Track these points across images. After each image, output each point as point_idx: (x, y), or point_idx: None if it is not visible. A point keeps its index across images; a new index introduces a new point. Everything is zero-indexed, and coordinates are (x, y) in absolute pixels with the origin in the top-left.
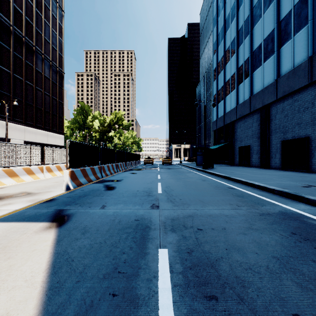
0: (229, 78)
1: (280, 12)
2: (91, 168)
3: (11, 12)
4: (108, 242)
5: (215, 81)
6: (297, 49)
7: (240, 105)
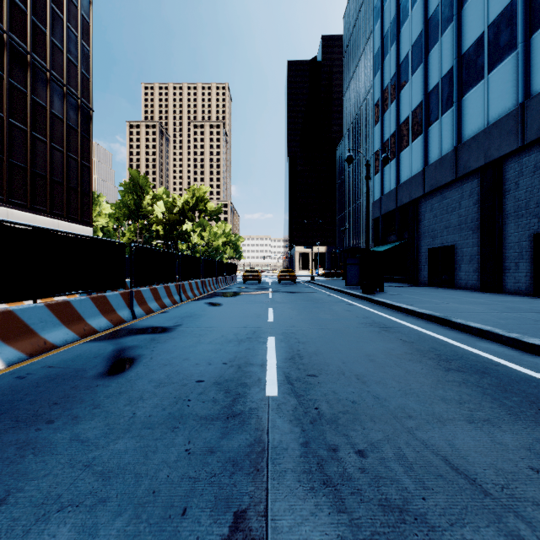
0: (407, 115)
1: None
2: (93, 298)
3: None
4: None
5: (378, 126)
6: None
7: (433, 166)
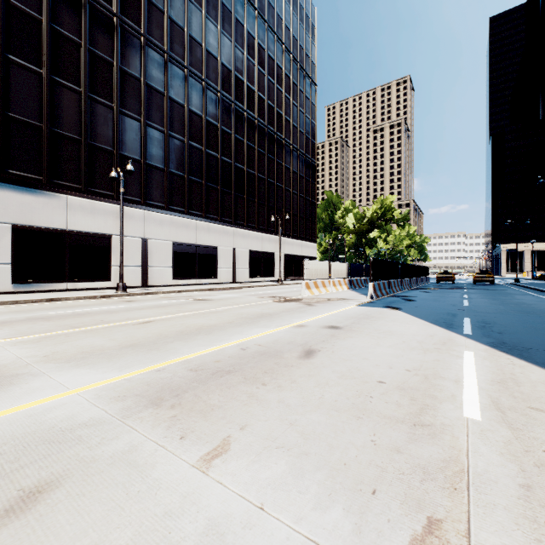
0: None
1: None
2: (382, 283)
3: (275, 119)
4: (433, 314)
5: None
6: None
7: None
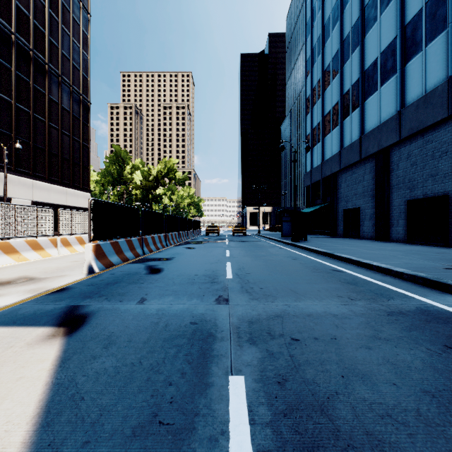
0: (329, 110)
1: (405, 12)
2: (126, 241)
3: (13, 14)
4: (145, 362)
5: (309, 115)
6: (431, 66)
7: (346, 150)
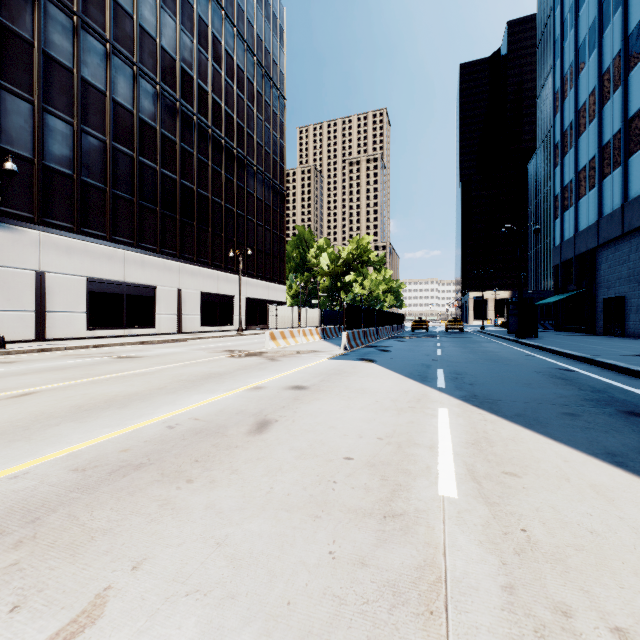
0: (584, 164)
1: None
2: (357, 332)
3: (235, 131)
4: (408, 366)
5: (558, 168)
6: None
7: (605, 220)
